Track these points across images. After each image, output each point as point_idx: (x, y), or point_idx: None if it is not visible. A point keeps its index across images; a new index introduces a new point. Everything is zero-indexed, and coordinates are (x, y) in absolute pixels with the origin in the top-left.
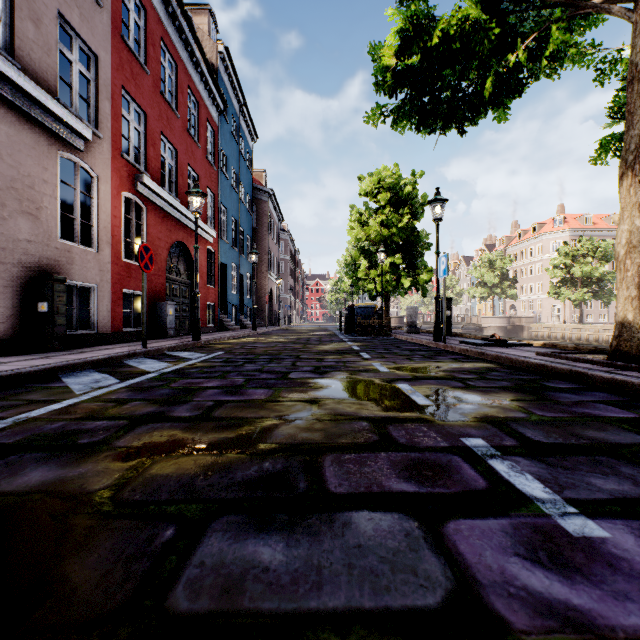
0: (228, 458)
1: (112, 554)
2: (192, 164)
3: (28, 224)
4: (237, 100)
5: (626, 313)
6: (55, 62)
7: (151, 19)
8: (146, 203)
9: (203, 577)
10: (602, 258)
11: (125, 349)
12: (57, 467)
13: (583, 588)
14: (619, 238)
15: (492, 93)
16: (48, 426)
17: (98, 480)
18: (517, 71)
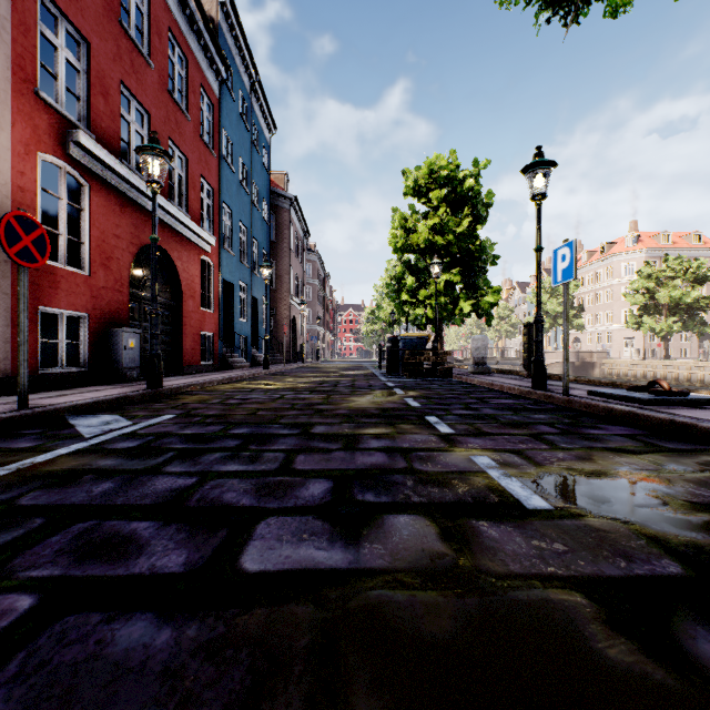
0: None
1: None
2: (177, 140)
3: None
4: (248, 75)
5: None
6: None
7: None
8: (90, 179)
9: None
10: (693, 281)
11: None
12: None
13: None
14: None
15: None
16: None
17: None
18: None
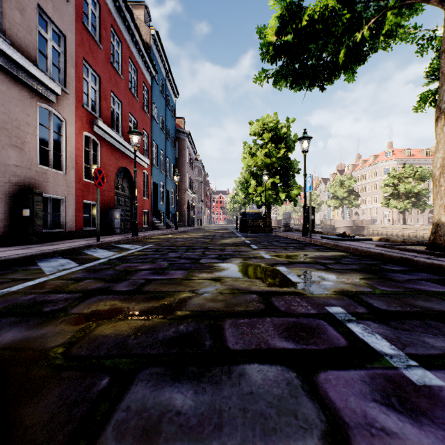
0: (153, 322)
1: (59, 400)
2: (133, 113)
3: (16, 154)
4: (164, 68)
5: (440, 216)
6: (35, 39)
7: (104, 11)
8: (100, 140)
9: (128, 420)
10: (419, 179)
11: (84, 242)
12: (25, 329)
13: (430, 429)
14: (435, 163)
15: (344, 61)
16: (23, 298)
17: (55, 339)
18: (362, 45)
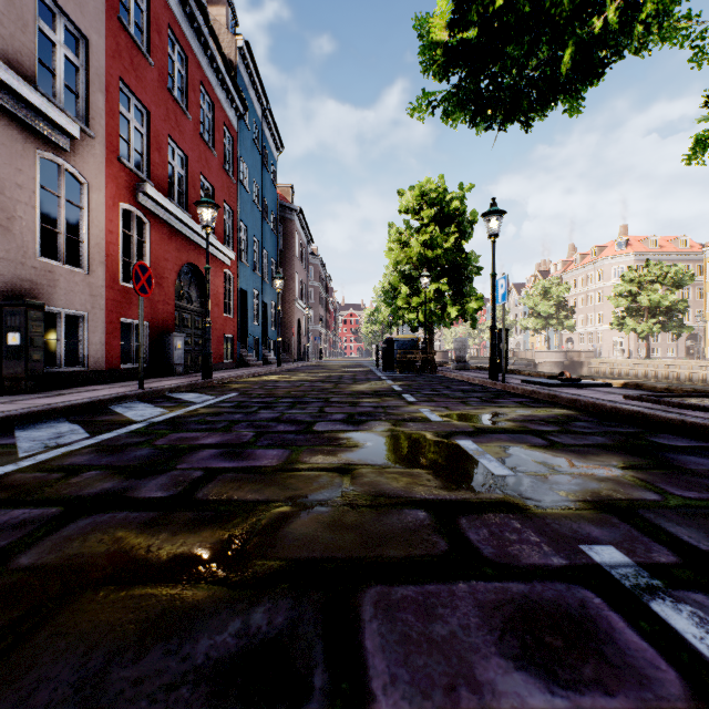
0: (193, 597)
1: None
2: (206, 174)
3: None
4: (260, 104)
5: None
6: (32, 41)
7: (156, 1)
8: (150, 217)
9: None
10: (672, 285)
11: (116, 390)
12: None
13: None
14: None
15: (566, 76)
16: None
17: None
18: (602, 41)
